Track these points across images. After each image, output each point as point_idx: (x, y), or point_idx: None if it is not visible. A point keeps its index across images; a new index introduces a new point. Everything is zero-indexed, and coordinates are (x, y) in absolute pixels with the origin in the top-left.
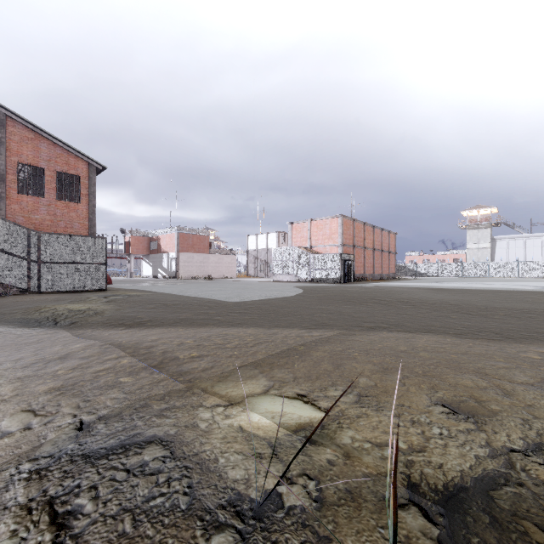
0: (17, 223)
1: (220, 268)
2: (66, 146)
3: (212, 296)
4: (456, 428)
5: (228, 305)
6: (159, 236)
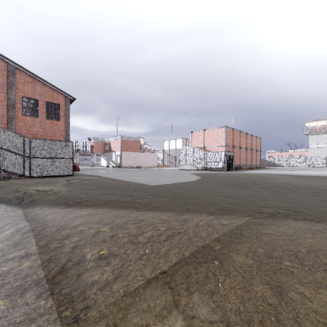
0: (22, 133)
1: (147, 161)
2: (51, 86)
3: (138, 180)
4: None
5: (148, 188)
6: (110, 142)
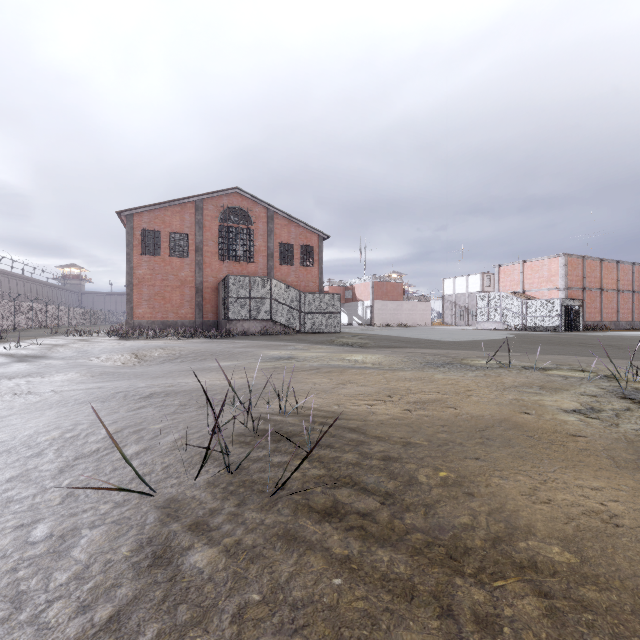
0: None
1: (414, 315)
2: (305, 225)
3: (428, 337)
4: (549, 365)
5: (445, 342)
6: (354, 285)
